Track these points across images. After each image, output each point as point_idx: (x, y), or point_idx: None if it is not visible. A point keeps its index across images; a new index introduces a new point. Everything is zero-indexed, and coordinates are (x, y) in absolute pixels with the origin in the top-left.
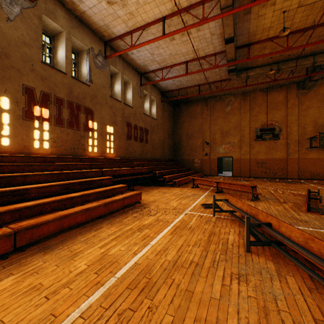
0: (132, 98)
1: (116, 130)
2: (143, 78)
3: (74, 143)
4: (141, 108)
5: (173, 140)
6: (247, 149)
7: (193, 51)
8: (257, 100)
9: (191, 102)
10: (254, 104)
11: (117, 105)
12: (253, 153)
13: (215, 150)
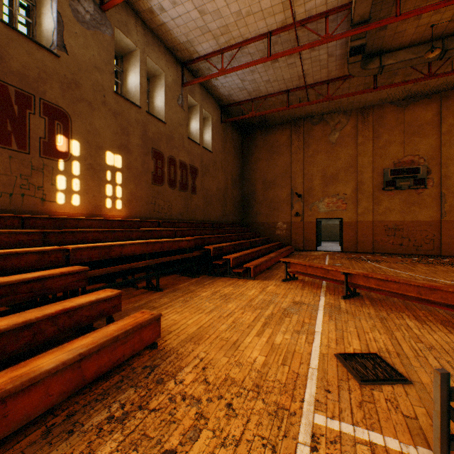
0: (164, 105)
1: (128, 164)
2: (187, 73)
3: (10, 181)
4: (183, 127)
5: (241, 191)
6: (369, 204)
7: (283, 5)
8: (386, 120)
9: (271, 127)
10: (380, 128)
11: (132, 112)
12: (379, 211)
13: (312, 207)
